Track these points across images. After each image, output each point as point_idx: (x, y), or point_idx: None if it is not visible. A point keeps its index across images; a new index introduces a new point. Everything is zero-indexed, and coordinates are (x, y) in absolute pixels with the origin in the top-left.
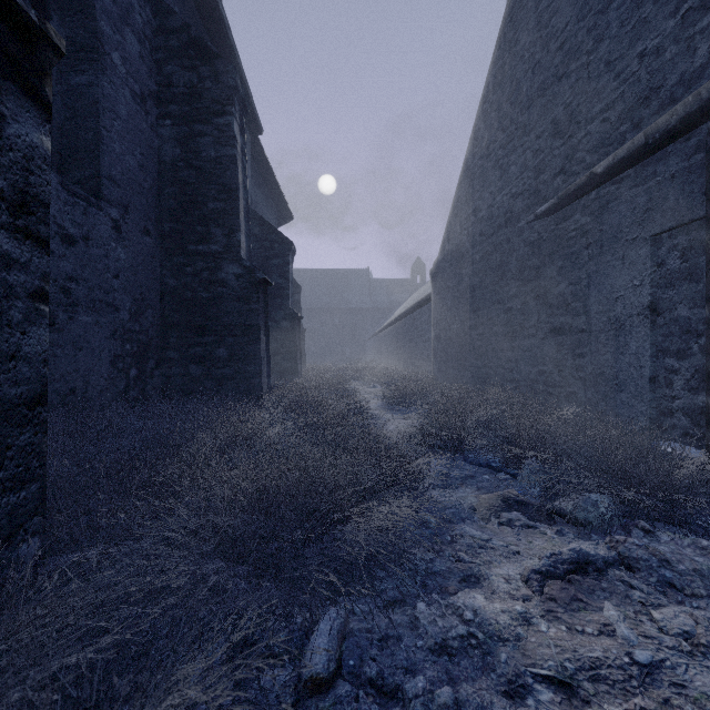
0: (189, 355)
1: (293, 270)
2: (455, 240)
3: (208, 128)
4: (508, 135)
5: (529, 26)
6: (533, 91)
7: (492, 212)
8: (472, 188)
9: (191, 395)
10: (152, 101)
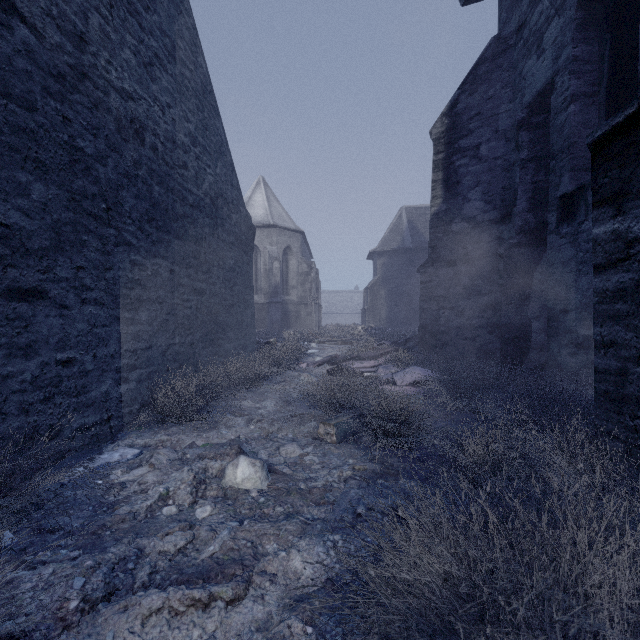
0: None
1: None
2: None
3: None
4: None
5: None
6: None
7: None
8: None
9: None
10: None
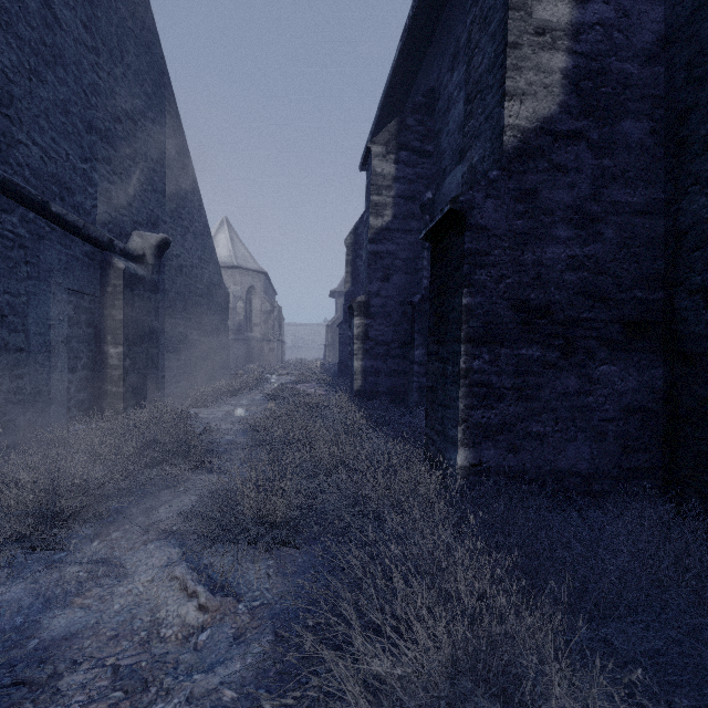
0: None
1: None
2: None
3: None
4: None
5: None
6: None
7: None
8: None
9: None
10: None
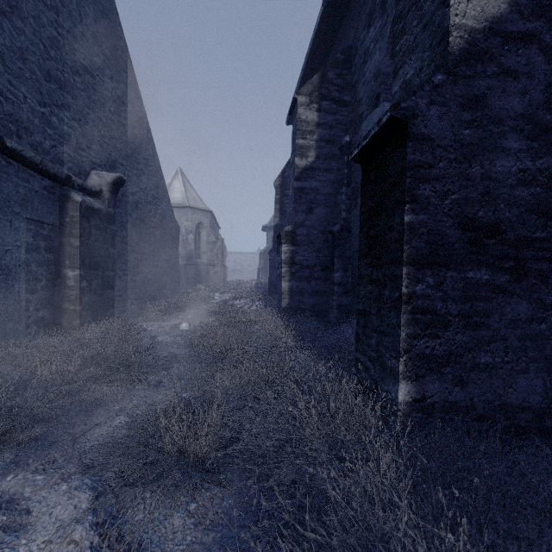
0: None
1: None
2: None
3: None
4: None
5: None
6: None
7: None
8: None
9: None
10: None
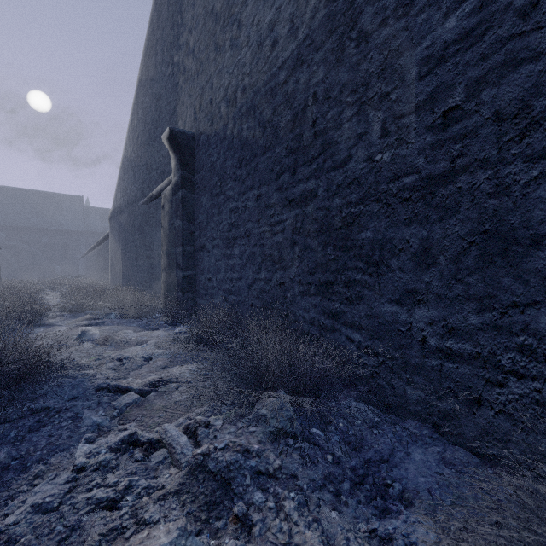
0: None
1: None
2: (119, 201)
3: None
4: (136, 157)
5: (141, 110)
6: (142, 142)
7: (131, 193)
8: (125, 175)
9: None
10: None
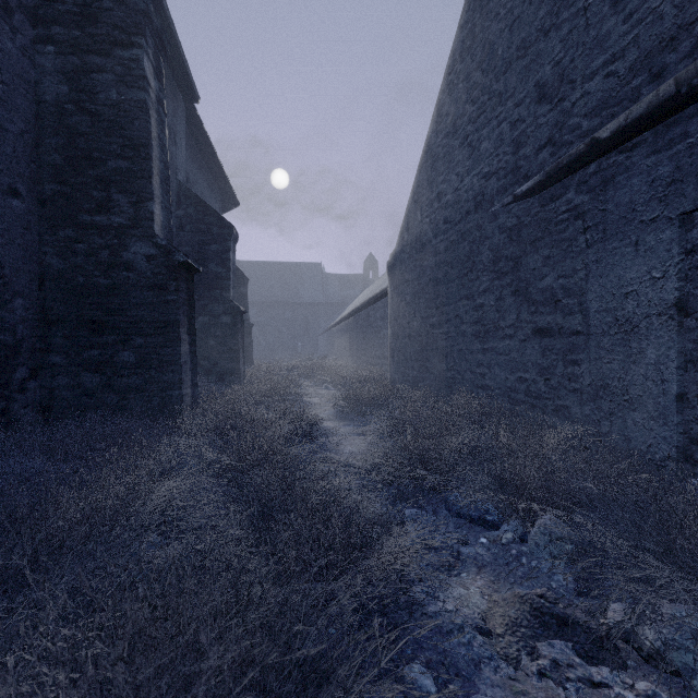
0: (80, 360)
1: (243, 262)
2: (415, 229)
3: (107, 61)
4: (479, 107)
5: None
6: (510, 52)
7: (459, 196)
8: (435, 170)
9: (84, 413)
10: (25, 16)
